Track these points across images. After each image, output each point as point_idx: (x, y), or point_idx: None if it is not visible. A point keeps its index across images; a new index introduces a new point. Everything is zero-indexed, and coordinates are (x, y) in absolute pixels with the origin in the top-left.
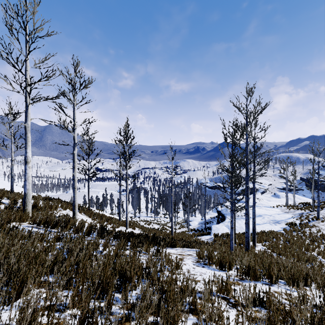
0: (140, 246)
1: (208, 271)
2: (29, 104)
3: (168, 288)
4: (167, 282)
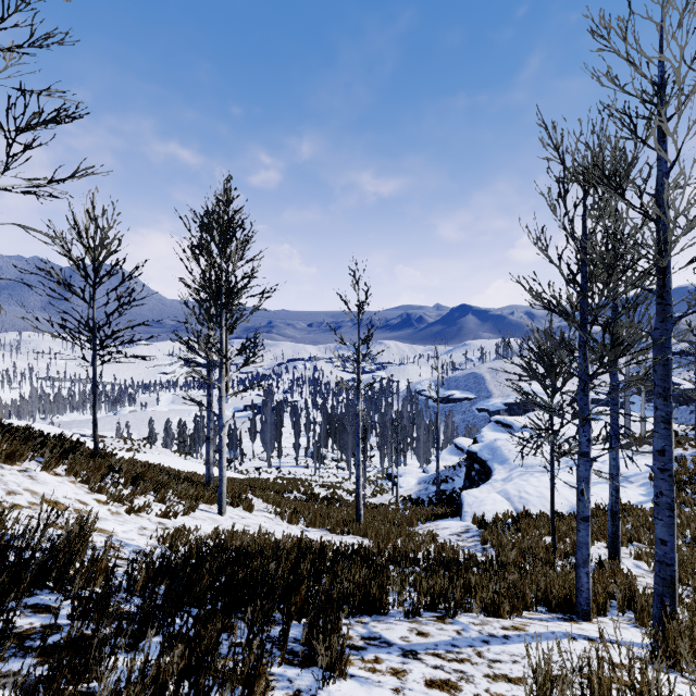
0: None
1: None
2: None
3: None
4: None
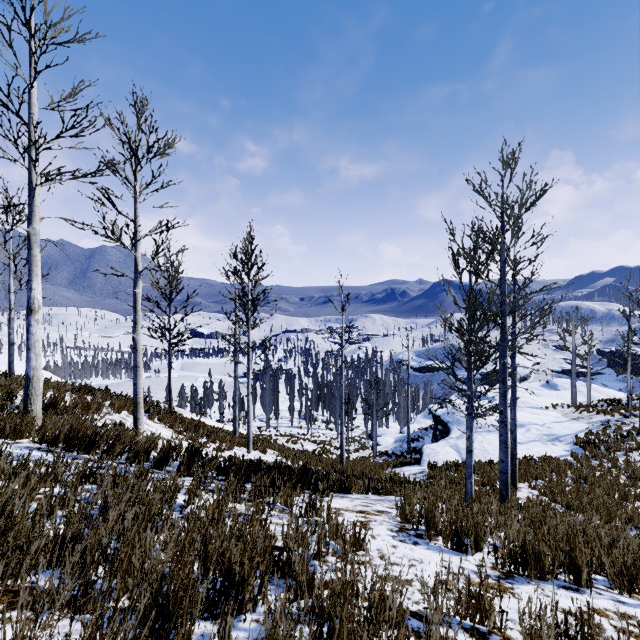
0: (271, 493)
1: (429, 554)
2: (37, 187)
3: (337, 612)
4: (334, 595)
